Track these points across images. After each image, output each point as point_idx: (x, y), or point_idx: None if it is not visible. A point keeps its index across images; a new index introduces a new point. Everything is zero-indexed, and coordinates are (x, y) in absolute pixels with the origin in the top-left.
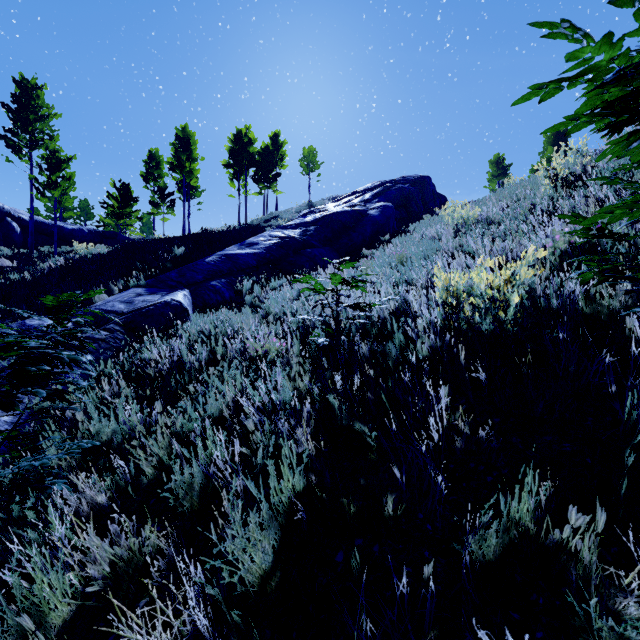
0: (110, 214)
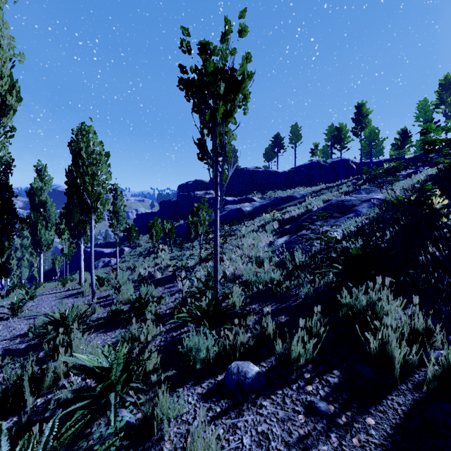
0: (396, 148)
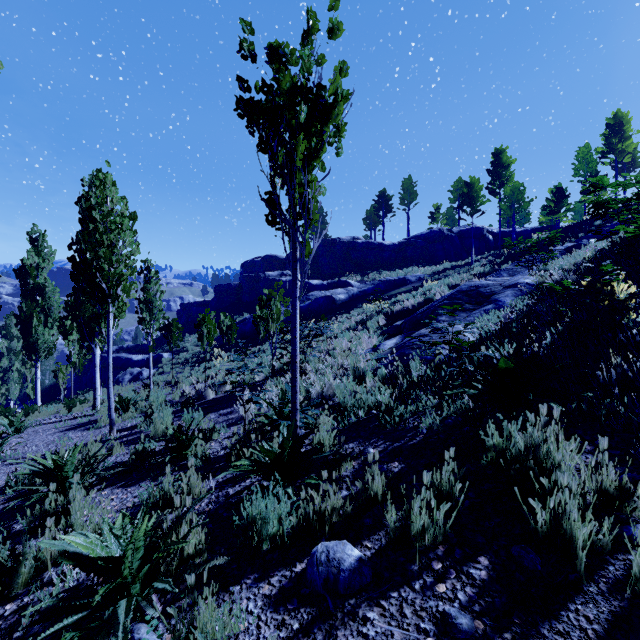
0: (548, 213)
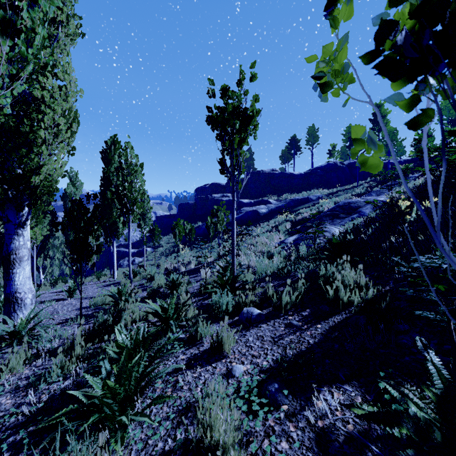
0: (415, 149)
